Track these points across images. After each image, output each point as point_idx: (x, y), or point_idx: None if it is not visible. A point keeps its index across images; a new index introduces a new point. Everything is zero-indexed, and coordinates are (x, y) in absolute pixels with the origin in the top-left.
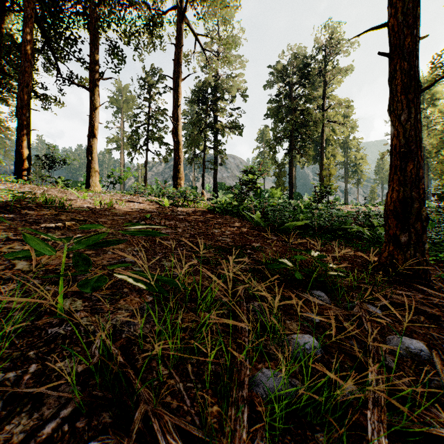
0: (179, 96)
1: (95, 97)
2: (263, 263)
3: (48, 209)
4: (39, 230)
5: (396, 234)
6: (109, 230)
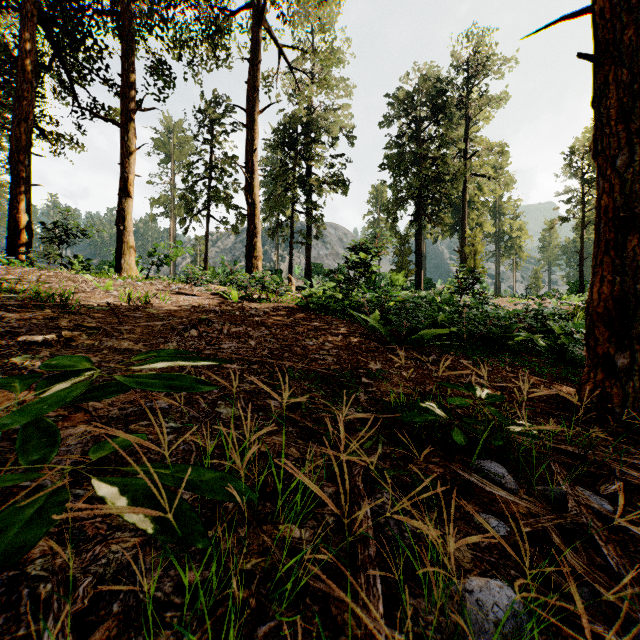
0: (255, 137)
1: (129, 137)
2: (390, 406)
3: (40, 310)
4: (12, 348)
5: (608, 353)
6: (135, 346)
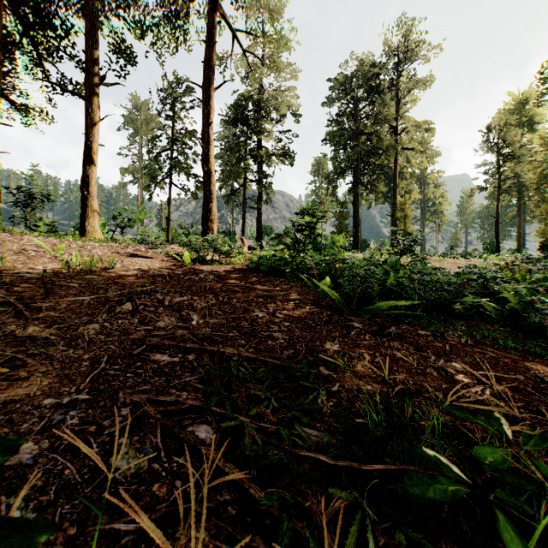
0: (210, 111)
1: (93, 108)
2: (366, 427)
3: None
4: None
5: None
6: (44, 331)
